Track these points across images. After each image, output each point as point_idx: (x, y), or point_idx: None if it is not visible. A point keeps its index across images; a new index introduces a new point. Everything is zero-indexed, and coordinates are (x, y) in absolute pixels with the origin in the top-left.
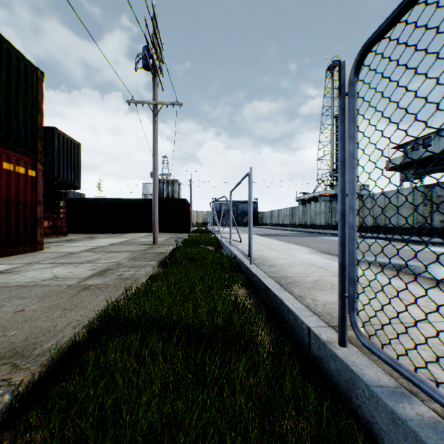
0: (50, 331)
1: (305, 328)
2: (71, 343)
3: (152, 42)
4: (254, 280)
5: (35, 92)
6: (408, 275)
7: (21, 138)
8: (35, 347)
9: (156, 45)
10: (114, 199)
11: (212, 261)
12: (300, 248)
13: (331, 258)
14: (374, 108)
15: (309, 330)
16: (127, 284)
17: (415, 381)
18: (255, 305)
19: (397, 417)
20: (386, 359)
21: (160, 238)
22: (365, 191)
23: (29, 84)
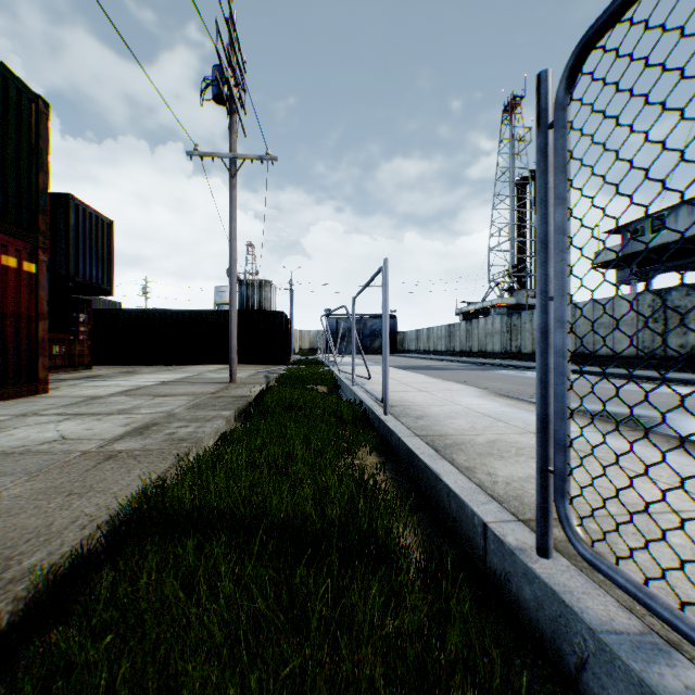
0: (39, 534)
1: (478, 523)
2: (74, 555)
3: (227, 59)
4: (391, 441)
5: (35, 135)
6: (638, 431)
7: (10, 209)
8: (8, 566)
9: (234, 63)
10: (168, 311)
11: (324, 411)
12: (464, 388)
13: (513, 404)
14: (603, 146)
15: (486, 527)
16: (182, 448)
17: (683, 627)
18: (394, 483)
19: (651, 694)
20: (625, 584)
21: (241, 373)
22: None
23: (24, 122)
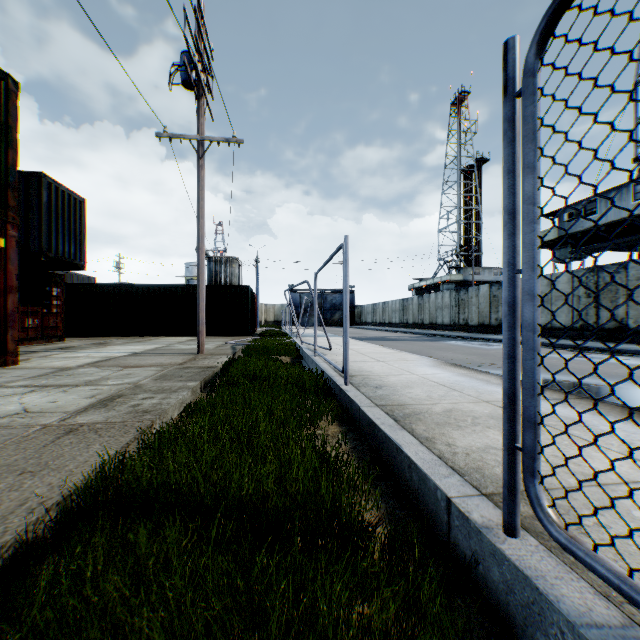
0: None
1: (441, 498)
2: (18, 543)
3: (195, 45)
4: (352, 410)
5: (4, 113)
6: (583, 399)
7: None
8: None
9: (202, 50)
10: (140, 285)
11: (287, 381)
12: (418, 358)
13: (465, 373)
14: (578, 110)
15: (449, 503)
16: (146, 421)
17: None
18: (355, 453)
19: None
20: (606, 574)
21: (209, 344)
22: None
23: None
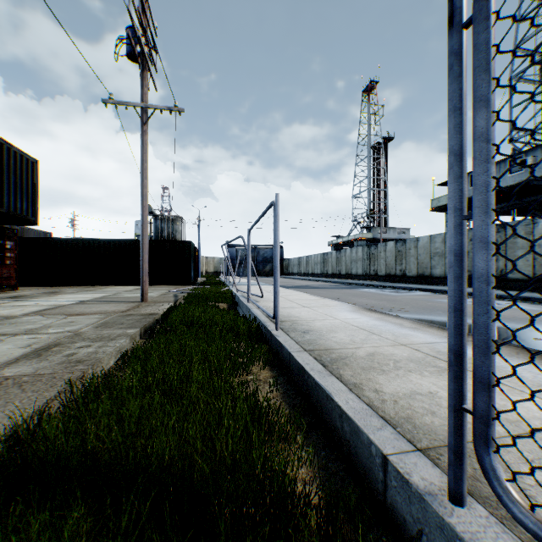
0: None
1: (376, 454)
2: None
3: (139, 21)
4: (282, 355)
5: None
6: None
7: None
8: None
9: (146, 26)
10: (91, 240)
11: (222, 327)
12: (339, 304)
13: (380, 318)
14: None
15: (385, 460)
16: (77, 372)
17: None
18: (286, 398)
19: None
20: None
21: (154, 292)
22: (406, 235)
23: None
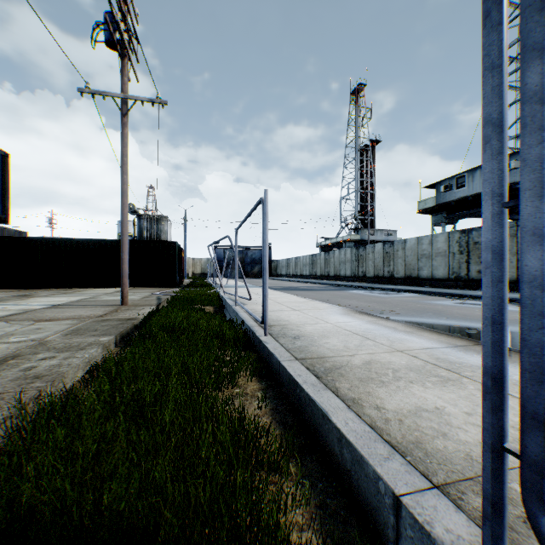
0: None
1: (385, 492)
2: None
3: (119, 6)
4: (271, 363)
5: None
6: None
7: None
8: None
9: (126, 12)
10: (69, 239)
11: (206, 333)
12: (329, 306)
13: (373, 321)
14: None
15: (398, 503)
16: (32, 391)
17: None
18: (276, 415)
19: None
20: None
21: (136, 295)
22: (393, 237)
23: None
